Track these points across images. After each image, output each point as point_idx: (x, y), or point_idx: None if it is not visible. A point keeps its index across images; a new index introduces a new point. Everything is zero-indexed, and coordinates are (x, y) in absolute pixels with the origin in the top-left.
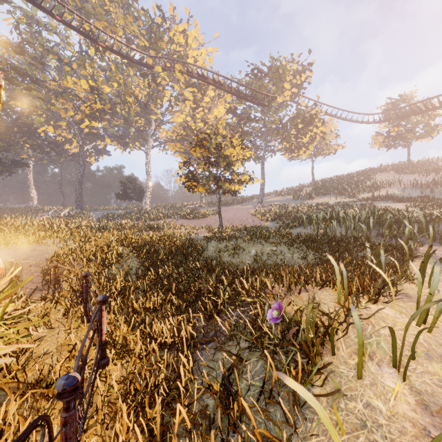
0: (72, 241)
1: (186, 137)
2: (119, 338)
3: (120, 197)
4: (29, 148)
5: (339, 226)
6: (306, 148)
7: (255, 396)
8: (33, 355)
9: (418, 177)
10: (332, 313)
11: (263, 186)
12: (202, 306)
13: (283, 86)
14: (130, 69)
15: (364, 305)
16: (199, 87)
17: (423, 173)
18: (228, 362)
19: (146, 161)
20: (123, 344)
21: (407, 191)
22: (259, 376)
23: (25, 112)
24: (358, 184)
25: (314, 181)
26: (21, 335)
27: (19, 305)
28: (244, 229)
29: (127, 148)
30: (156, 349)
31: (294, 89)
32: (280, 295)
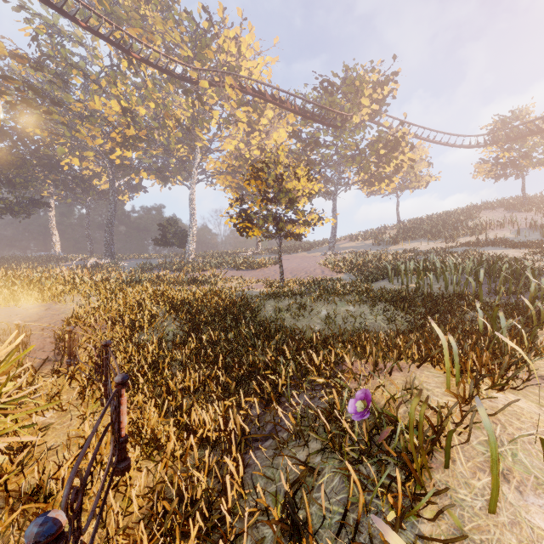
0: (95, 298)
1: (239, 168)
2: (148, 429)
3: (158, 243)
4: (50, 185)
5: (435, 279)
6: (389, 180)
7: (332, 527)
8: (33, 451)
9: (536, 215)
10: (443, 407)
11: (335, 229)
12: (257, 386)
13: (360, 102)
14: (170, 85)
15: (485, 393)
16: (255, 106)
17: (542, 210)
18: (292, 470)
19: (190, 198)
20: (152, 438)
21: (523, 234)
22: (337, 496)
23: (45, 141)
24: (456, 225)
25: (400, 222)
26: (20, 423)
27: (24, 381)
28: (311, 283)
29: (167, 183)
30: (194, 448)
31: (374, 106)
32: (364, 374)
